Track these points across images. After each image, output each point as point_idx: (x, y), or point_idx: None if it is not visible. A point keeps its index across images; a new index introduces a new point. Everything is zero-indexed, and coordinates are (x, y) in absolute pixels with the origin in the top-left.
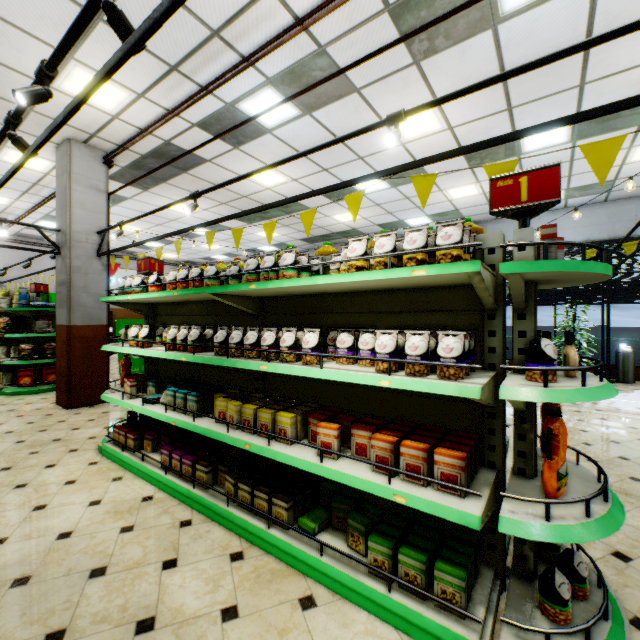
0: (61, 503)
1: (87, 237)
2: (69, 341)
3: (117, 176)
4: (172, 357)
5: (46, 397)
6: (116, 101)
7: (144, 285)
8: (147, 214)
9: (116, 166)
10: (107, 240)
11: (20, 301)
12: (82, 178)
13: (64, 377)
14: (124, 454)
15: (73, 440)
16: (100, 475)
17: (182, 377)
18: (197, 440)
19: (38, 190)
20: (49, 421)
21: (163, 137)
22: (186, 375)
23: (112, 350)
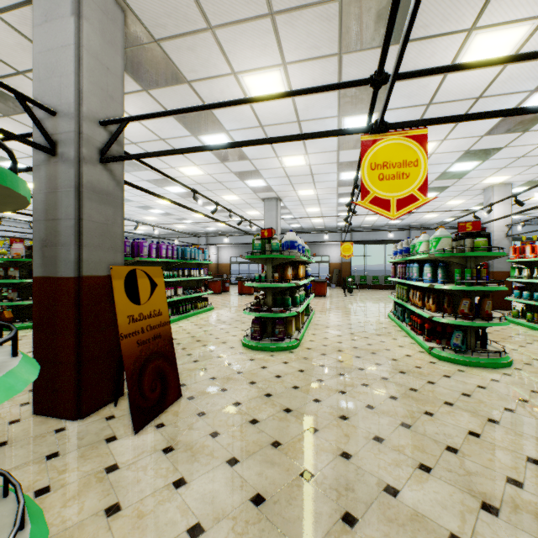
0: None
1: None
2: None
3: None
4: None
5: None
6: None
7: None
8: None
9: None
10: None
11: None
12: None
13: None
14: None
15: None
16: None
17: None
18: None
19: None
20: None
21: None
22: None
23: None
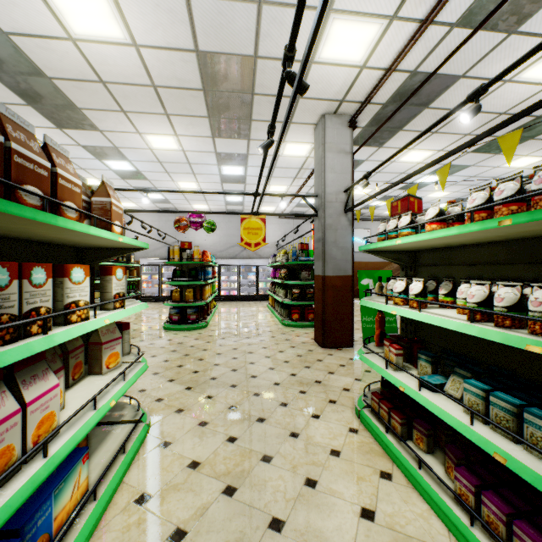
0: (329, 488)
1: (336, 197)
2: (323, 289)
3: (357, 140)
4: (493, 337)
5: (307, 332)
6: (365, 44)
7: (421, 222)
8: (396, 153)
9: (357, 129)
10: (351, 197)
11: (292, 257)
12: (332, 146)
13: (319, 319)
14: (388, 438)
15: (330, 387)
16: (363, 456)
17: (464, 353)
18: (515, 476)
19: (302, 174)
20: (310, 357)
21: (408, 68)
22: (473, 352)
23: (372, 306)
